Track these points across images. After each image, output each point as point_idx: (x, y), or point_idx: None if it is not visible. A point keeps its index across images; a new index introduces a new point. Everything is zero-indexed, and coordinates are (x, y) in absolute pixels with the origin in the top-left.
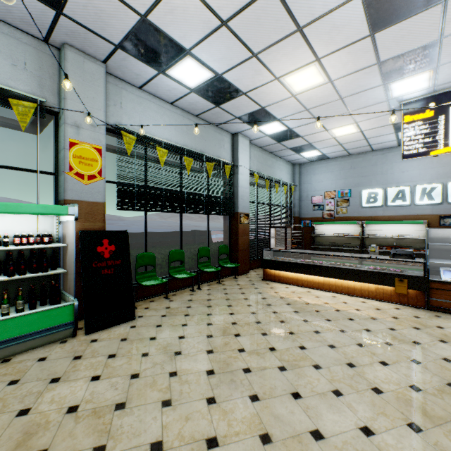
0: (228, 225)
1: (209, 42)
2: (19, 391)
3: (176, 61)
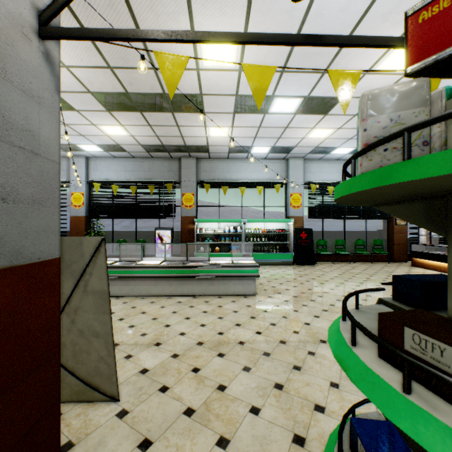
0: (386, 225)
1: (346, 143)
2: (281, 269)
3: (333, 150)
